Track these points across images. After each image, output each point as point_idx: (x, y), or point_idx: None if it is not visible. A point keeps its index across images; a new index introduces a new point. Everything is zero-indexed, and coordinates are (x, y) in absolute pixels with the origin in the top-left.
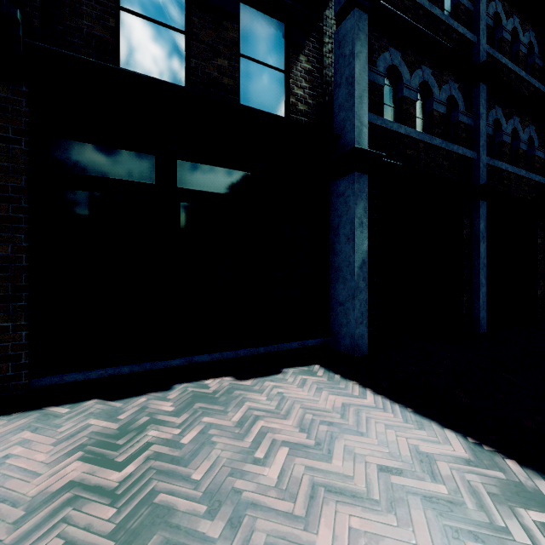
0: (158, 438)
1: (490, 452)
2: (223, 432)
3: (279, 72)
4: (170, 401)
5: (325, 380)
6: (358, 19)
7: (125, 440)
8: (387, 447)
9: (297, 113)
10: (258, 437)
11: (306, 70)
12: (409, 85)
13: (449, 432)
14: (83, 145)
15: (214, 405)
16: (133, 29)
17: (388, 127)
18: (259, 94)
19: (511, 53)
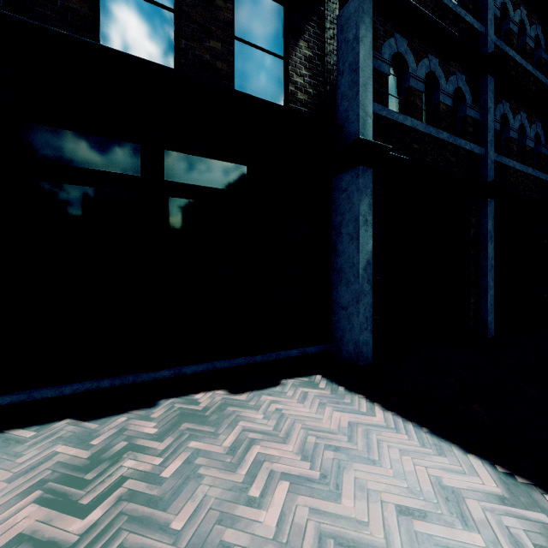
0: (135, 470)
1: (526, 485)
2: (212, 461)
3: (277, 58)
4: (154, 421)
5: (328, 393)
6: (363, 0)
7: (95, 474)
8: (404, 480)
9: (297, 103)
10: (253, 467)
11: (306, 56)
12: (415, 75)
13: (473, 458)
14: (56, 130)
15: (203, 426)
16: (115, 4)
17: (394, 118)
18: (255, 81)
19: (517, 46)
